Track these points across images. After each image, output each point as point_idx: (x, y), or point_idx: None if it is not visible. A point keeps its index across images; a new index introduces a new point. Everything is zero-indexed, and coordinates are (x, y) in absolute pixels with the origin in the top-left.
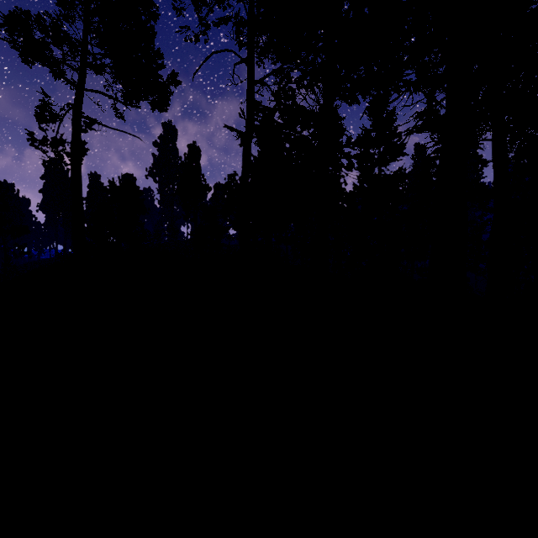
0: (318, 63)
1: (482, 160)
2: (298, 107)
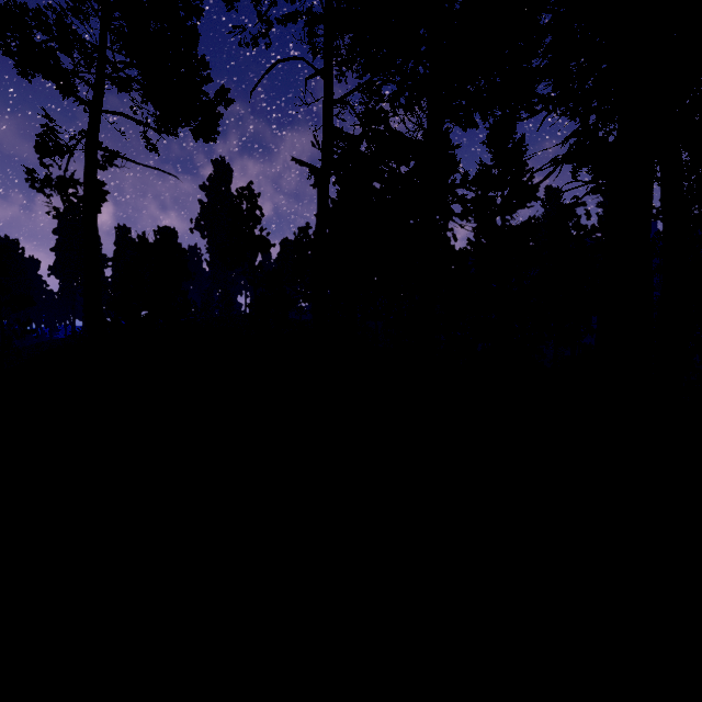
0: (420, 73)
1: None
2: (393, 133)
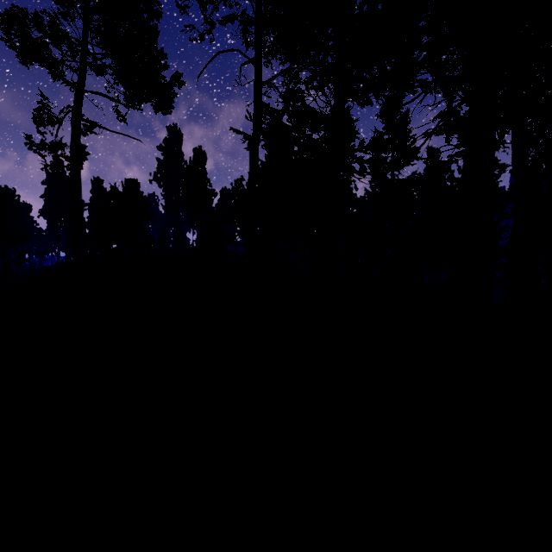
0: (328, 63)
1: (500, 165)
2: (308, 108)
